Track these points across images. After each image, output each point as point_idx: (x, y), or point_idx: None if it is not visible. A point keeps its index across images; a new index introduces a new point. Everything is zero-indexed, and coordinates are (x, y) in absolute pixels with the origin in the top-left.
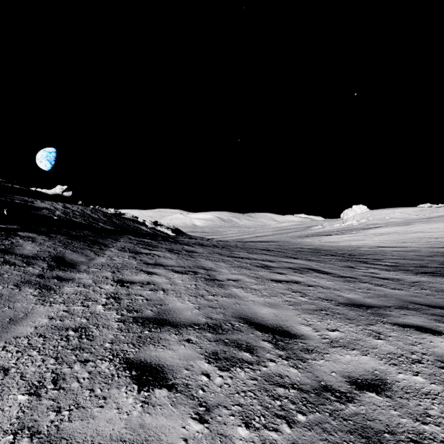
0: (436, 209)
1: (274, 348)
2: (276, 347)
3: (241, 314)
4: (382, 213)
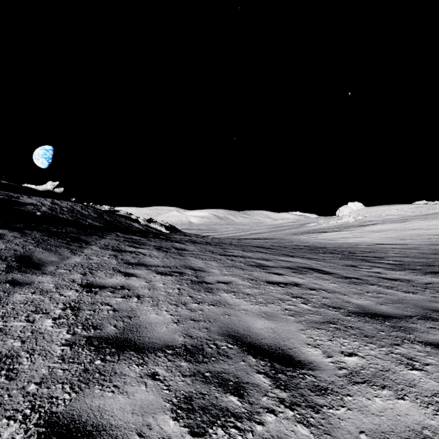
0: (432, 206)
1: (273, 386)
2: (276, 384)
3: (230, 330)
4: (378, 210)
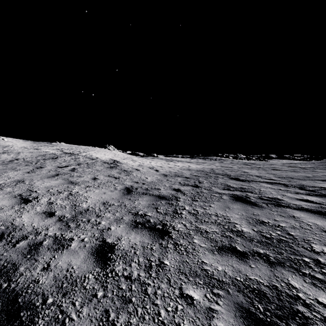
0: None
1: None
2: None
3: None
4: None
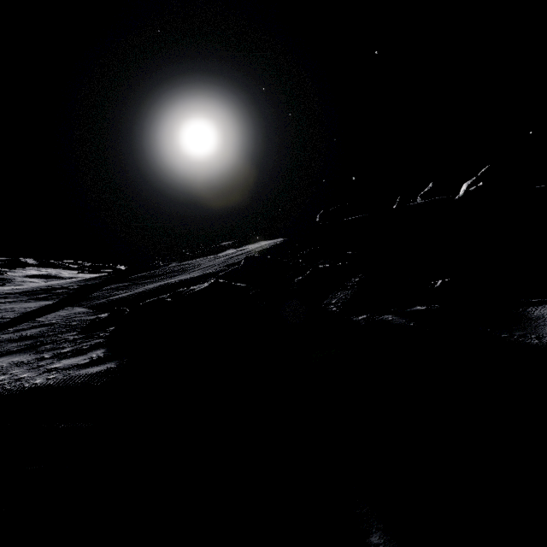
0: None
1: None
2: None
3: None
4: None
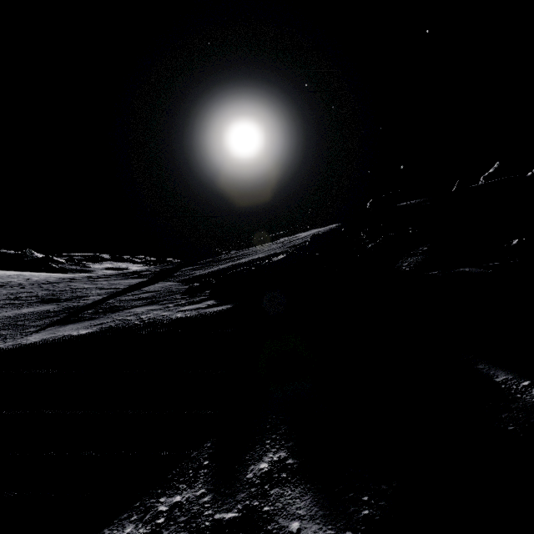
0: None
1: None
2: None
3: None
4: None
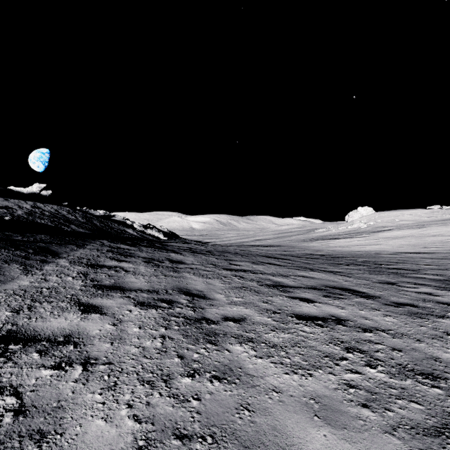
0: (447, 211)
1: None
2: None
3: None
4: (390, 215)
